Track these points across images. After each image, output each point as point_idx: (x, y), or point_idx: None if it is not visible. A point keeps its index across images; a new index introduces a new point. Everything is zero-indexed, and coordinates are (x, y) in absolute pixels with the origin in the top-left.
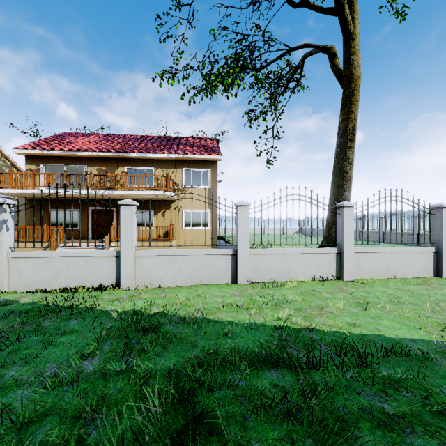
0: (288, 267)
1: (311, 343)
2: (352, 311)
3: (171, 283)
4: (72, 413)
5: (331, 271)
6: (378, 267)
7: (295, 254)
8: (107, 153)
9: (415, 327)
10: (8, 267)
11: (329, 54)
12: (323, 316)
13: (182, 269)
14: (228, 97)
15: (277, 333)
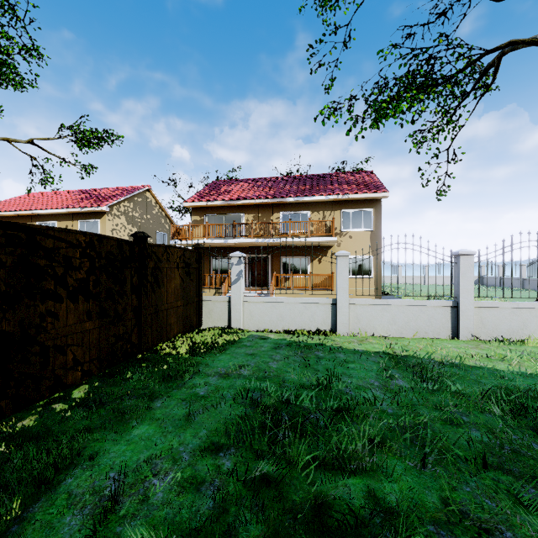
0: (522, 323)
1: None
2: None
3: (384, 332)
4: (433, 406)
5: None
6: None
7: (532, 309)
8: (264, 200)
9: None
10: (242, 310)
11: None
12: None
13: (396, 319)
14: (402, 125)
15: None
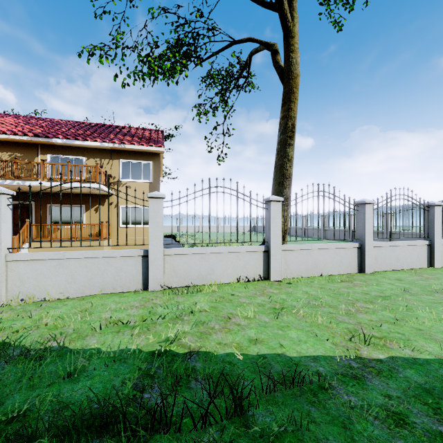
0: (210, 268)
1: (185, 379)
2: (263, 320)
3: (60, 295)
4: None
5: (258, 271)
6: (306, 264)
7: (218, 254)
8: (22, 137)
9: (323, 338)
10: None
11: (271, 51)
12: (222, 332)
13: (77, 275)
14: (168, 83)
15: (145, 366)
